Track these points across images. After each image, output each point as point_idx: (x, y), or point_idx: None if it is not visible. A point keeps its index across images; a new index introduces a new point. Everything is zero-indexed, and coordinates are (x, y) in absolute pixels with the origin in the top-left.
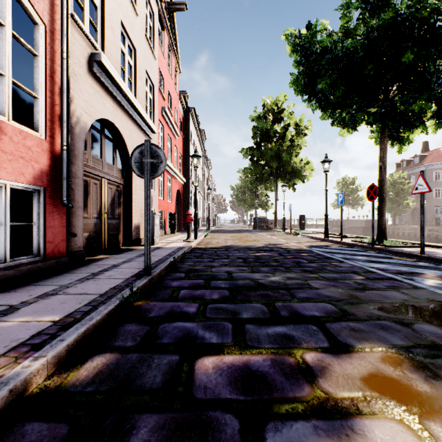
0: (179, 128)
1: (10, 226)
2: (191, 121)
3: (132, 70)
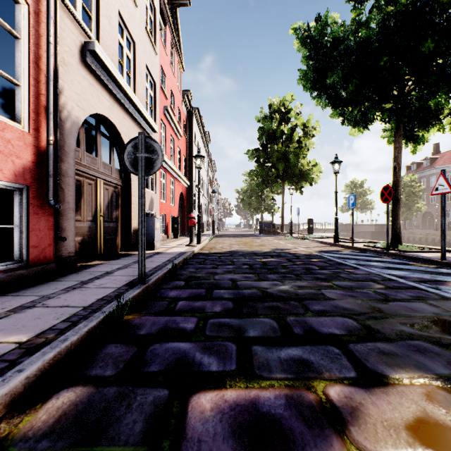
0: (182, 129)
1: None
2: (195, 121)
3: (131, 65)
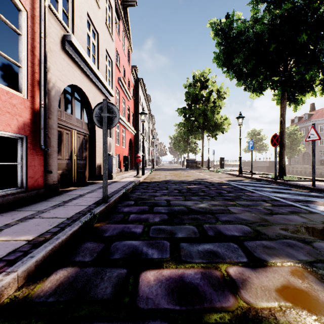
0: (131, 93)
1: (1, 165)
2: (140, 88)
3: (96, 49)
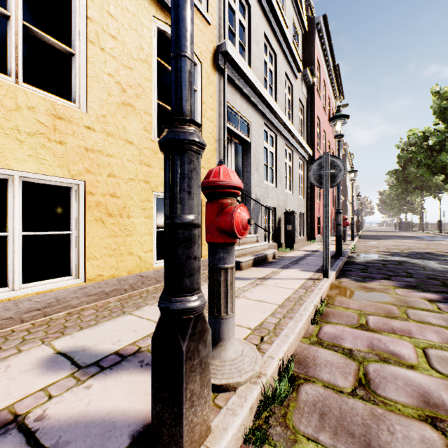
0: None
1: None
2: (346, 159)
3: None
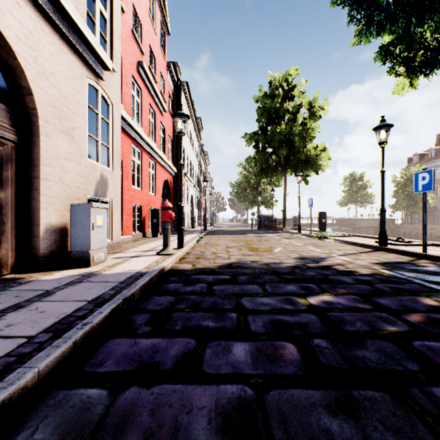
0: (167, 104)
1: None
2: (184, 99)
3: None
